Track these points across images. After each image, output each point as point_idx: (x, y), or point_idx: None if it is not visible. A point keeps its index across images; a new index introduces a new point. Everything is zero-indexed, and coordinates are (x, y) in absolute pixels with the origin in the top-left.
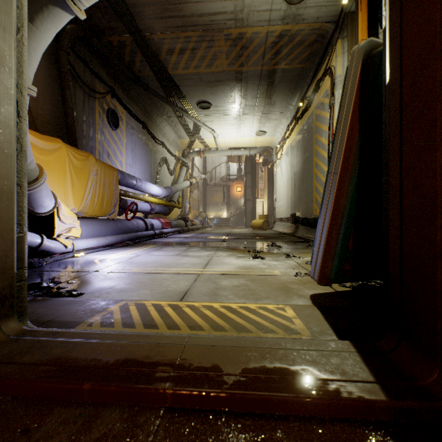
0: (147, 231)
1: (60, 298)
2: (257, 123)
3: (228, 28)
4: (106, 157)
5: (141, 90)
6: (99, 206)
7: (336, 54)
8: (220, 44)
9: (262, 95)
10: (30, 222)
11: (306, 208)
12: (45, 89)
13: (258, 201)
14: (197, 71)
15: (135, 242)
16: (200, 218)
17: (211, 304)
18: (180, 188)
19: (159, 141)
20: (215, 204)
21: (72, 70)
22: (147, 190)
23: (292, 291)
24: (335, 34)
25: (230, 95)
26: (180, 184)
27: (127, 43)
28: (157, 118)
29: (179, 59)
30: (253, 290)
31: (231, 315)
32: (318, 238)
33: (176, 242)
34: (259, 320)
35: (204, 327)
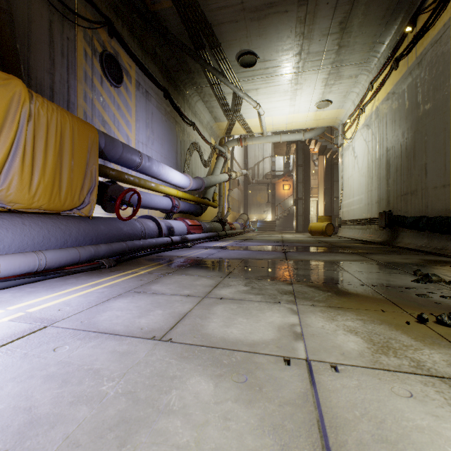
0: (160, 237)
1: None
2: (321, 87)
3: None
4: (99, 124)
5: (160, 41)
6: (48, 189)
7: None
8: None
9: (337, 28)
10: None
11: (425, 200)
12: None
13: (311, 200)
14: None
15: (123, 260)
16: (241, 221)
17: None
18: (215, 181)
19: (188, 120)
20: (257, 205)
21: None
22: (163, 175)
23: None
24: None
25: (286, 35)
26: (215, 175)
27: None
28: (185, 89)
29: None
30: None
31: None
32: None
33: (199, 260)
34: None
35: None
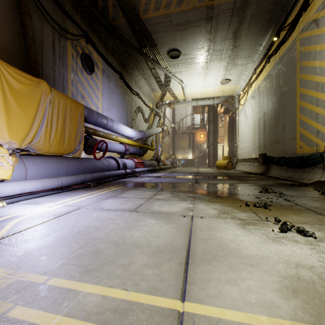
0: (119, 170)
1: None
2: (223, 71)
3: None
4: (80, 98)
5: (117, 42)
6: (58, 142)
7: None
8: None
9: (231, 36)
10: None
11: (284, 147)
12: (0, 13)
13: (219, 145)
14: (168, 12)
15: (99, 183)
16: (170, 159)
17: None
18: (153, 133)
19: (134, 92)
20: (182, 148)
21: (38, 2)
22: (120, 131)
23: None
24: None
25: (199, 39)
26: (153, 129)
27: None
28: (132, 71)
29: None
30: None
31: None
32: None
33: (144, 183)
34: None
35: None
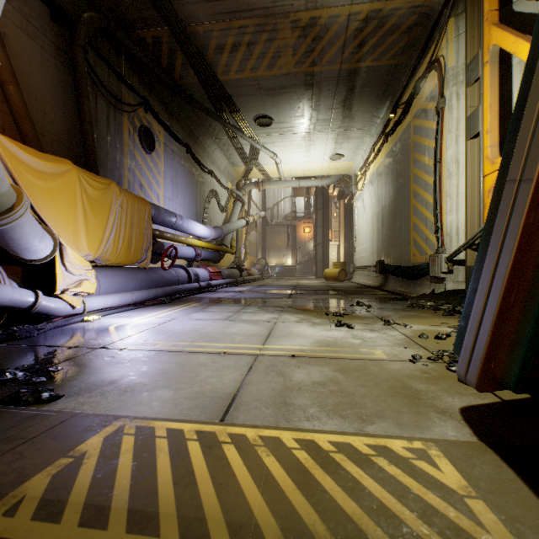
0: (190, 283)
1: (15, 407)
2: (332, 144)
3: (296, 11)
4: (138, 188)
5: (184, 104)
6: (125, 250)
7: (447, 39)
8: (285, 35)
9: (339, 105)
10: (24, 272)
11: (400, 253)
12: (56, 97)
13: (332, 244)
14: (255, 75)
15: (173, 299)
16: (259, 266)
17: (279, 436)
18: (233, 229)
19: (206, 169)
20: (277, 248)
21: (92, 73)
22: (190, 230)
23: (421, 398)
24: (445, 10)
25: (297, 107)
26: (233, 223)
27: (164, 39)
28: (204, 140)
29: (231, 59)
30: (349, 394)
31: (324, 478)
32: (477, 306)
33: (227, 299)
34: (391, 505)
35: (267, 534)
